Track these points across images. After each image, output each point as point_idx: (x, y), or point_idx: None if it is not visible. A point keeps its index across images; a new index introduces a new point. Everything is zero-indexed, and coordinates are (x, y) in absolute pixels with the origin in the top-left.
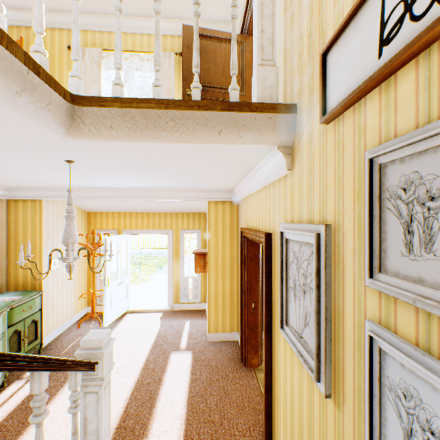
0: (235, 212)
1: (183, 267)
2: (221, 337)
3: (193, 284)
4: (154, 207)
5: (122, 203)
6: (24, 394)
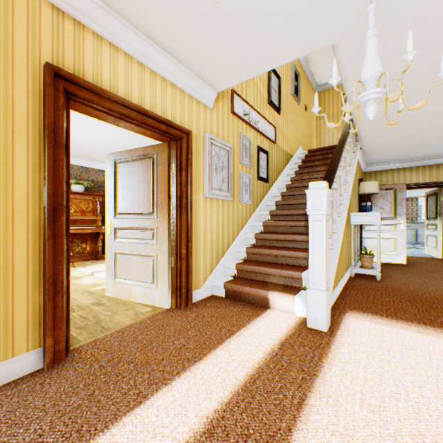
0: None
1: None
2: None
3: None
4: None
5: None
6: None
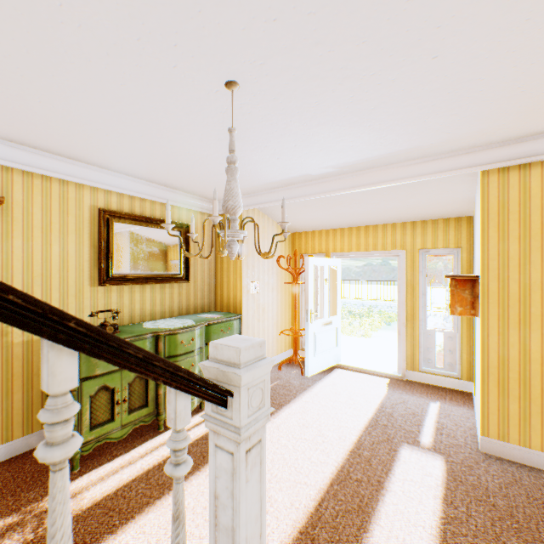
0: None
1: (423, 312)
2: (517, 454)
3: (443, 343)
4: (374, 215)
5: (329, 212)
6: None
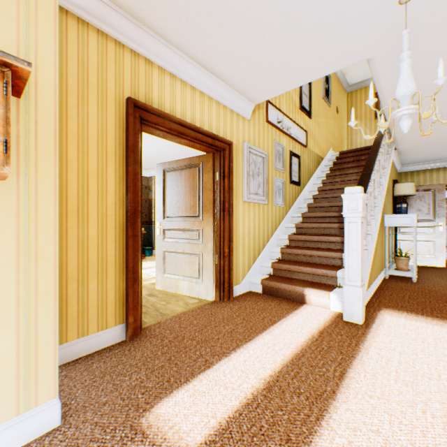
0: None
1: None
2: None
3: None
4: None
5: None
6: None
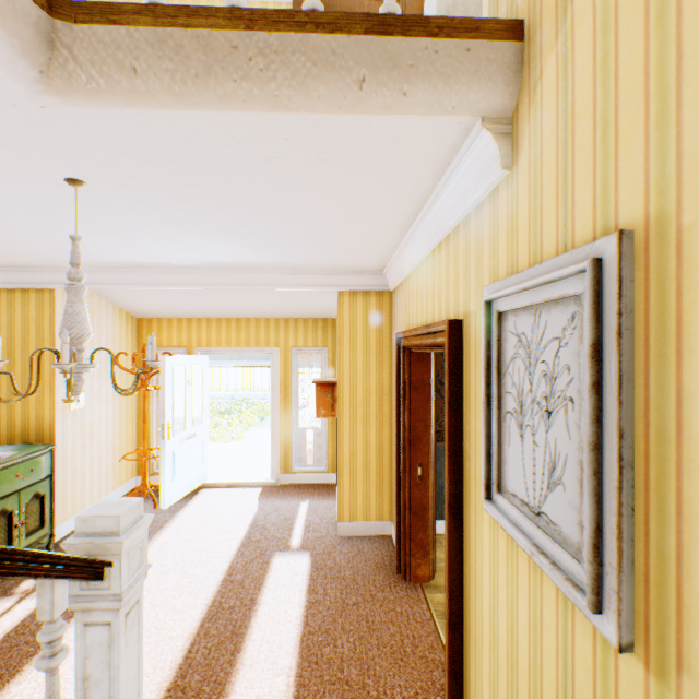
0: (386, 311)
1: (296, 411)
2: (362, 528)
3: (314, 440)
4: (247, 309)
5: (193, 300)
6: (11, 623)
